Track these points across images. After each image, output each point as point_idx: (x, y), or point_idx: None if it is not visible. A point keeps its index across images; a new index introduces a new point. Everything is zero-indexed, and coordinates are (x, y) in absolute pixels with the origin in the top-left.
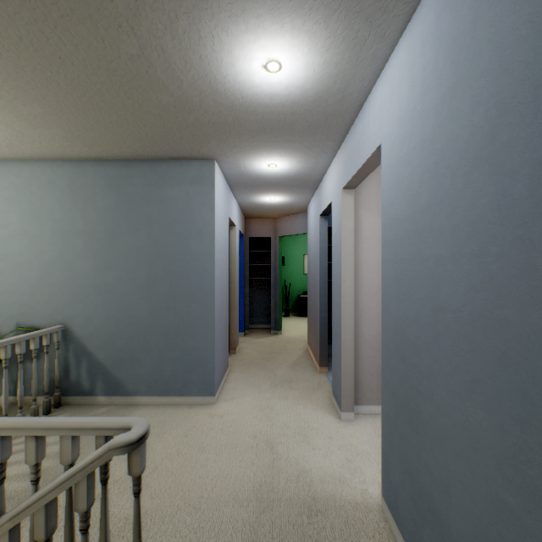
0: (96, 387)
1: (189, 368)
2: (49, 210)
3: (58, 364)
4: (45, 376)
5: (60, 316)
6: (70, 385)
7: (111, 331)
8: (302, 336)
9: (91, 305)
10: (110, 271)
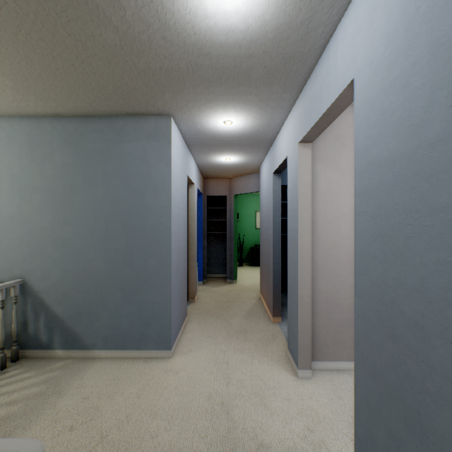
0: (54, 340)
1: (145, 322)
2: (8, 166)
3: (16, 318)
4: (0, 331)
5: (18, 270)
6: (28, 339)
7: (68, 285)
8: (255, 285)
9: (49, 259)
10: (67, 226)
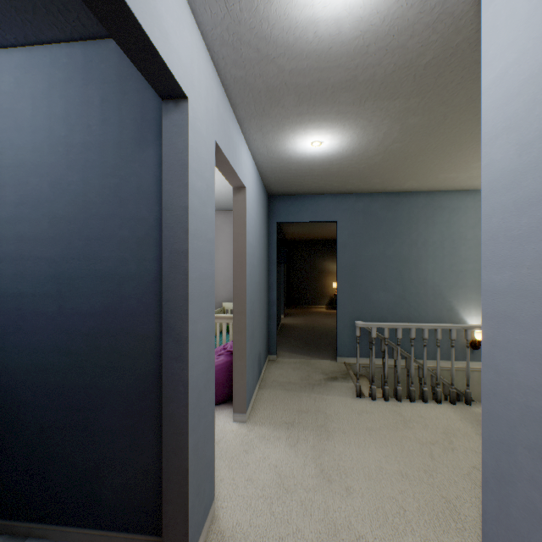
0: None
1: None
2: None
3: None
4: None
5: None
6: None
7: None
8: None
9: None
10: None
